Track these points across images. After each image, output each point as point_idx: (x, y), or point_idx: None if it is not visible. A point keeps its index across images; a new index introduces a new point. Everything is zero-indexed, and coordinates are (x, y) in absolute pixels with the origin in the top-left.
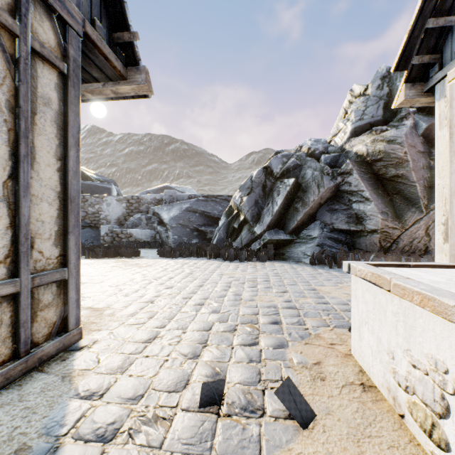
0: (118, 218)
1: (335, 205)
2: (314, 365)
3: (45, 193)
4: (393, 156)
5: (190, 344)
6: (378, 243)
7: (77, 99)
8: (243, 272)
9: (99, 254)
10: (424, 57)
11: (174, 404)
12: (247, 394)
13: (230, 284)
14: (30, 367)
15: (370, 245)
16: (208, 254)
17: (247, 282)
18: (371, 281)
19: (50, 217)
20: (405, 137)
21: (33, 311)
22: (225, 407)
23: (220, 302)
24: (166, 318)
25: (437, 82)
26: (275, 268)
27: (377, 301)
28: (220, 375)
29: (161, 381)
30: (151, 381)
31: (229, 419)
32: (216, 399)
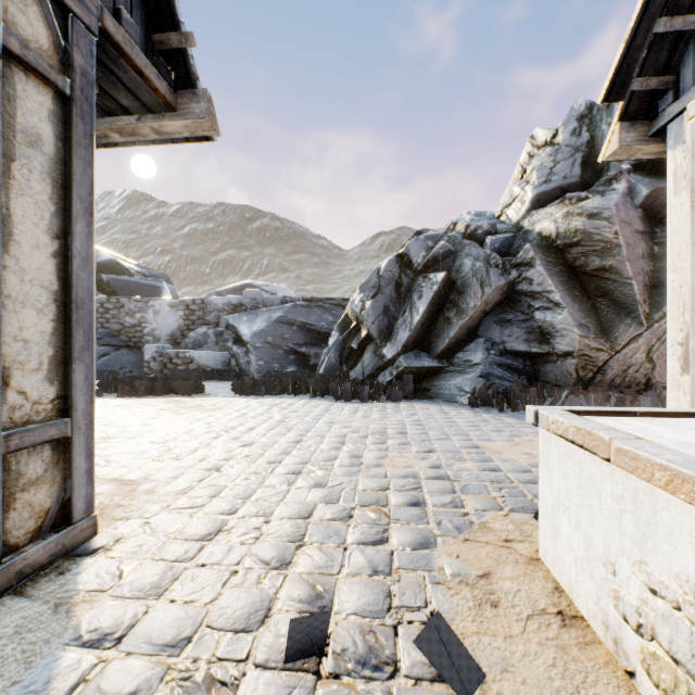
0: (171, 334)
1: (508, 314)
2: (480, 578)
3: (31, 294)
4: (597, 239)
5: (275, 542)
6: (574, 373)
7: (88, 139)
8: (365, 419)
9: (139, 390)
10: (650, 81)
11: (243, 656)
12: (368, 634)
13: (345, 438)
14: (2, 589)
15: (561, 376)
16: (311, 389)
17: (370, 435)
18: (575, 442)
19: (40, 334)
20: (616, 209)
21: (8, 493)
22: (330, 660)
23: (328, 469)
24: (239, 496)
25: (671, 119)
26: (415, 412)
27: (584, 474)
28: (323, 598)
29: (224, 611)
30: (207, 611)
31: (336, 684)
32: (314, 647)
